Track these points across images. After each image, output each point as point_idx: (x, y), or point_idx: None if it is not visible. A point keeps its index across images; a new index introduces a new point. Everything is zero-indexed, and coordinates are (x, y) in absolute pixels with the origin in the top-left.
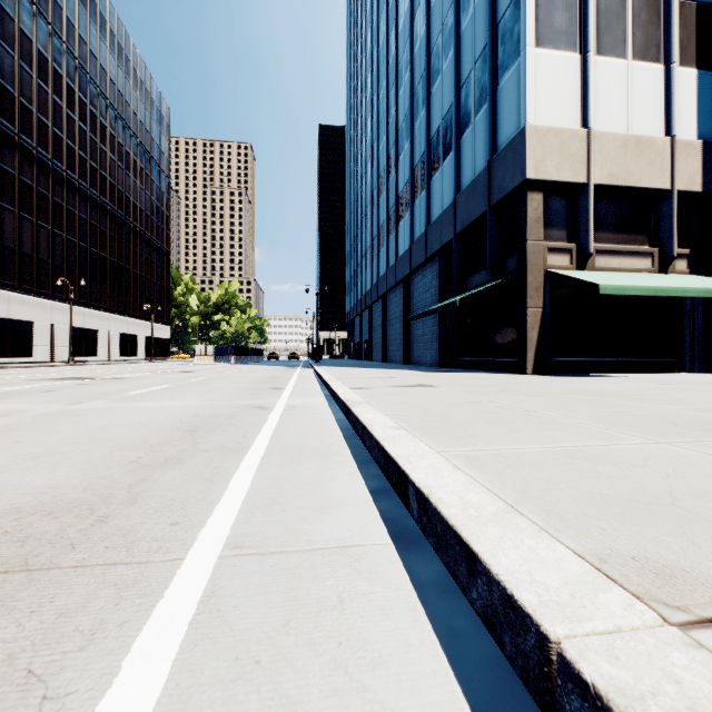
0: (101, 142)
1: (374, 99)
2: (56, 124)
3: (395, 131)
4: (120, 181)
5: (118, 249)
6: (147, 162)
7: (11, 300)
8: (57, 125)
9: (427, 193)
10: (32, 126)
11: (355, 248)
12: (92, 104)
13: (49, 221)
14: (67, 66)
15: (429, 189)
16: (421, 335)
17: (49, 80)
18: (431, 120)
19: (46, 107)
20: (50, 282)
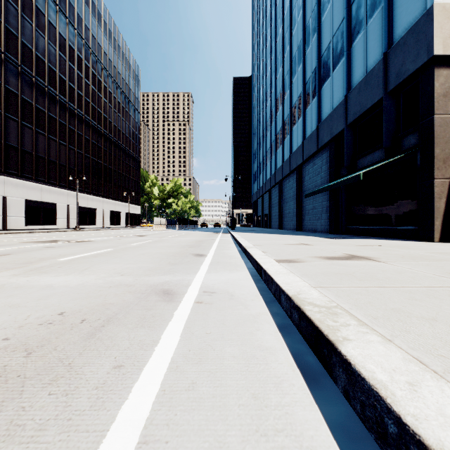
0: (98, 91)
1: (272, 45)
2: (70, 80)
3: (289, 61)
4: (110, 116)
5: (109, 158)
6: (127, 104)
7: (43, 190)
8: (71, 80)
9: (318, 98)
10: (56, 81)
11: (258, 152)
12: (93, 67)
13: (66, 141)
14: (77, 43)
15: (320, 95)
16: (311, 209)
17: (66, 53)
18: (321, 42)
19: (64, 69)
20: (67, 178)
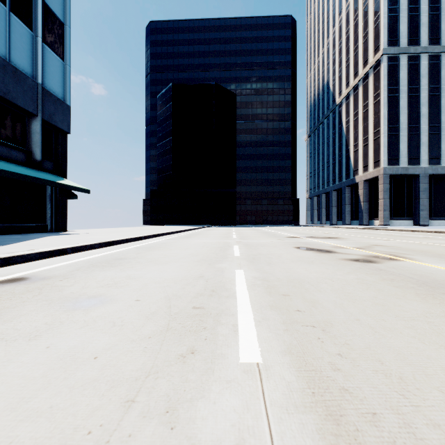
0: None
1: None
2: None
3: None
4: None
5: None
6: None
7: None
8: None
9: None
10: None
11: None
12: None
13: None
14: None
15: None
16: None
17: None
18: None
19: None
20: None
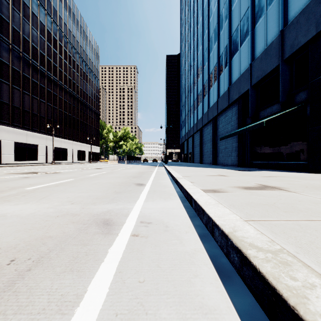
0: (69, 64)
1: (195, 30)
2: (48, 55)
3: (207, 41)
4: (77, 81)
5: (76, 112)
6: (89, 73)
7: (28, 135)
8: (49, 55)
9: (229, 67)
10: (37, 56)
11: (184, 107)
12: (65, 46)
13: (45, 99)
14: (53, 29)
15: (230, 65)
16: (224, 148)
17: (45, 35)
18: (231, 25)
19: (44, 47)
20: (46, 126)
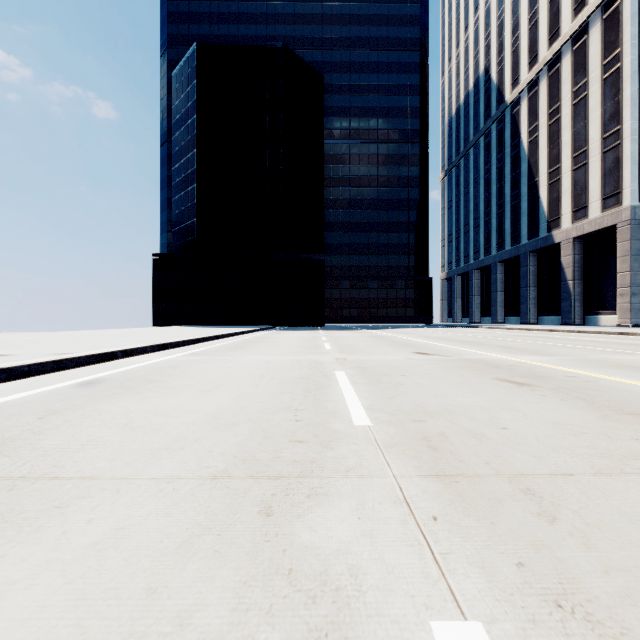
0: None
1: None
2: None
3: None
4: None
5: None
6: None
7: None
8: None
9: None
10: None
11: None
12: None
13: None
14: None
15: None
16: None
17: None
18: None
19: None
20: None
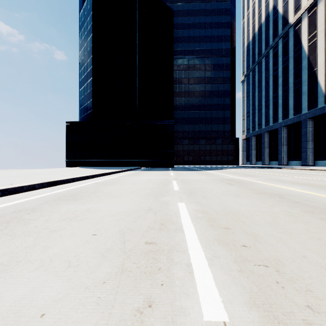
0: None
1: None
2: None
3: None
4: None
5: None
6: None
7: None
8: None
9: None
10: None
11: None
12: None
13: None
14: None
15: None
16: None
17: None
18: None
19: None
20: None
